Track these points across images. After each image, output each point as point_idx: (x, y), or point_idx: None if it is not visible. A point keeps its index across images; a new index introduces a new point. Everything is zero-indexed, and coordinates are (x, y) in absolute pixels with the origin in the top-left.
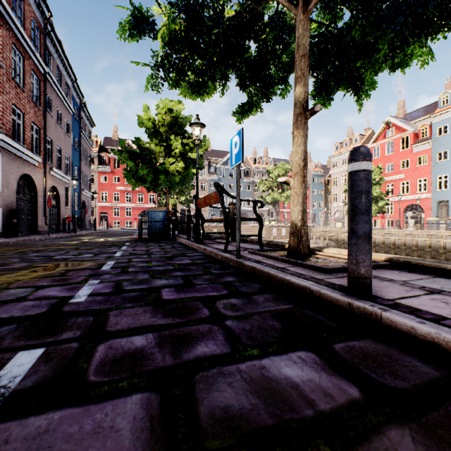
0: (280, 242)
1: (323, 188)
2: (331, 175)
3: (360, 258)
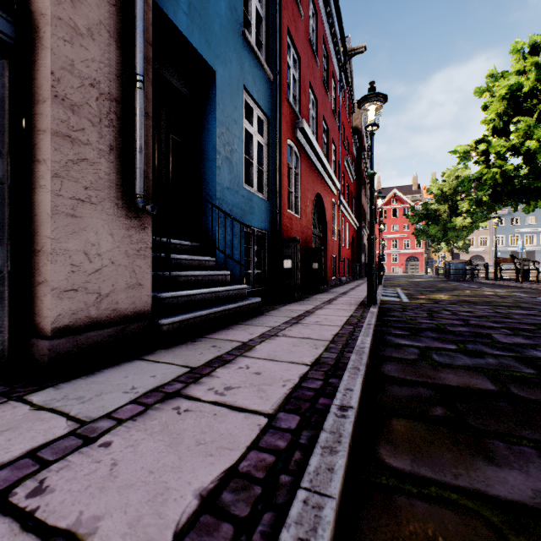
0: None
1: None
2: None
3: None
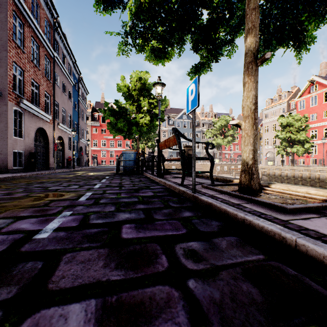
0: (227, 178)
1: None
2: (263, 124)
3: None
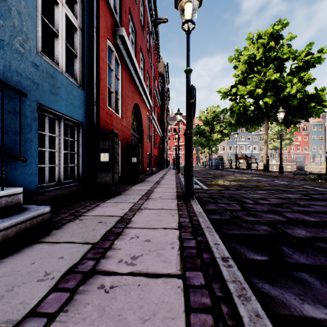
0: None
1: (322, 134)
2: (326, 125)
3: (267, 168)
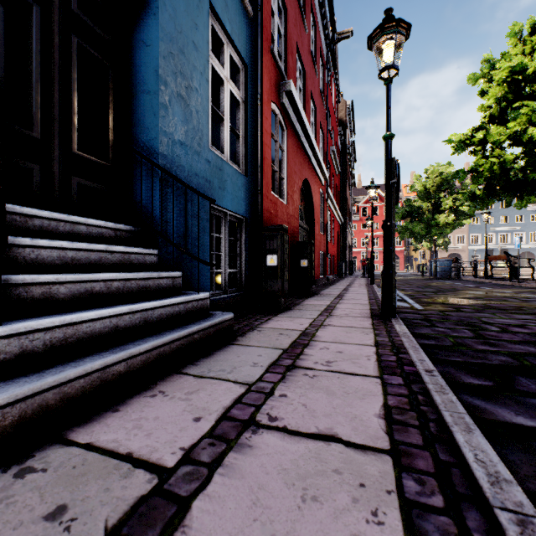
0: None
1: None
2: None
3: None
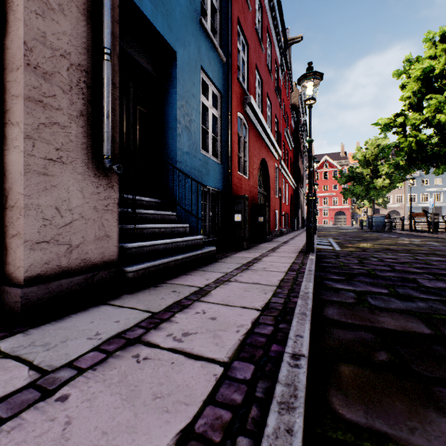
0: None
1: None
2: None
3: None
